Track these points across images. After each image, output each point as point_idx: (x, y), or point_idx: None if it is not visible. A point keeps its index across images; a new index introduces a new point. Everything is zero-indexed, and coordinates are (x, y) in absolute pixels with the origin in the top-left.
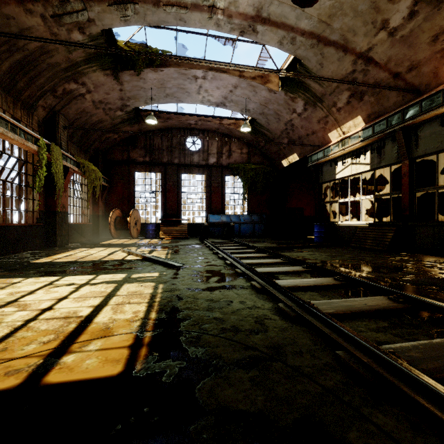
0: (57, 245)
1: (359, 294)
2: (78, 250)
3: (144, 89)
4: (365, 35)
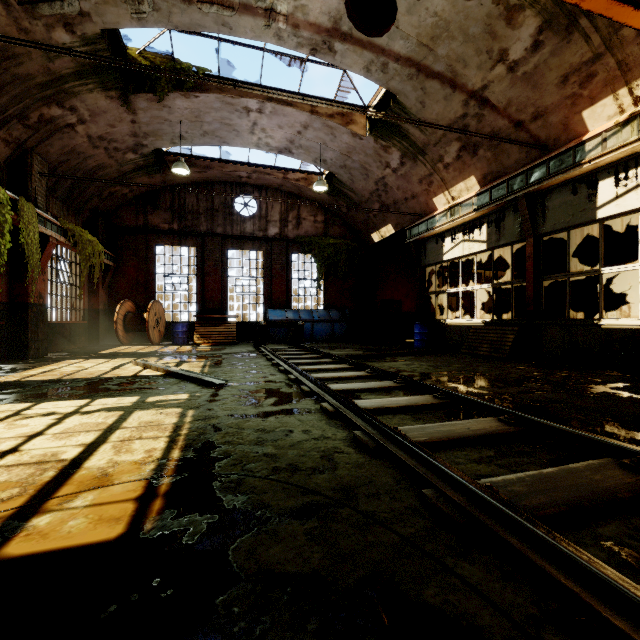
0: (29, 355)
1: (463, 416)
2: (64, 362)
3: (170, 123)
4: (478, 68)
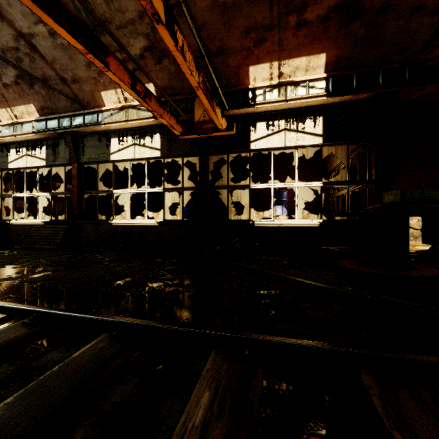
0: None
1: None
2: None
3: None
4: (23, 15)
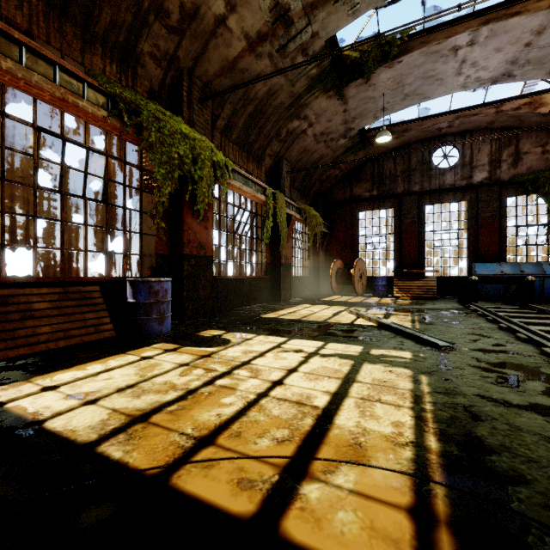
0: (281, 299)
1: None
2: (300, 306)
3: (373, 100)
4: None
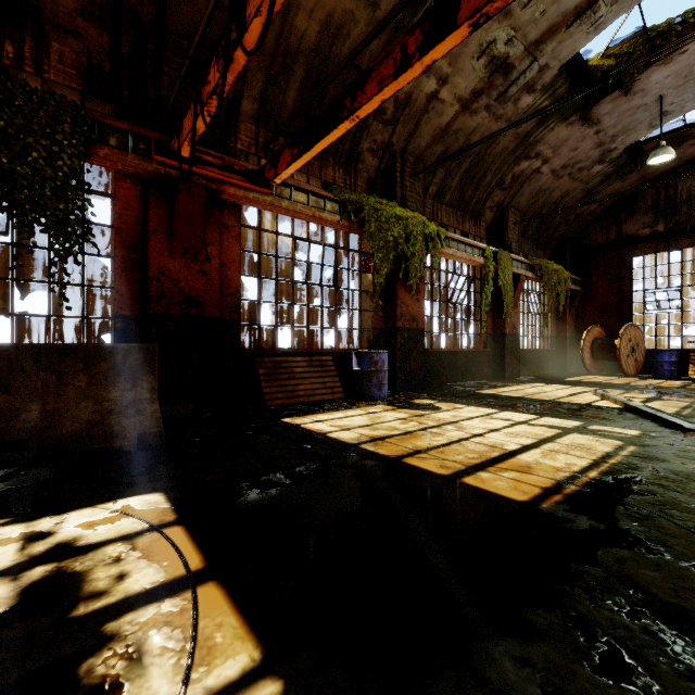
0: (505, 376)
1: None
2: (529, 384)
3: (644, 107)
4: None
